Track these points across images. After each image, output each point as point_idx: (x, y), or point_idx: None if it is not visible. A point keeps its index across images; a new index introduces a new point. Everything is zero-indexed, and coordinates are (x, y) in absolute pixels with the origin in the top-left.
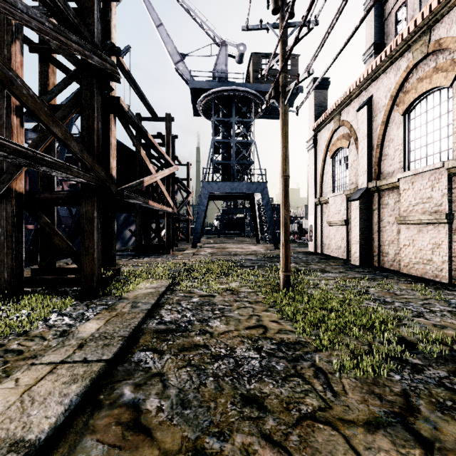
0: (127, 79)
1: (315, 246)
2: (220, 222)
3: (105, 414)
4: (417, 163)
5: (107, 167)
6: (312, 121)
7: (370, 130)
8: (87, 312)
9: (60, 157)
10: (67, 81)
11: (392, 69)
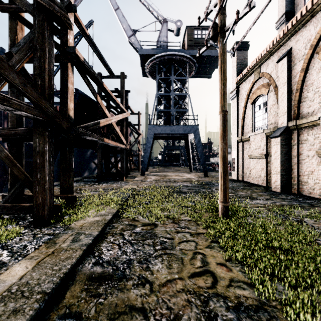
0: (88, 43)
1: (237, 174)
2: (162, 156)
3: None
4: None
5: (65, 108)
6: (235, 76)
7: (289, 77)
8: (30, 244)
9: None
10: (31, 35)
11: (313, 22)
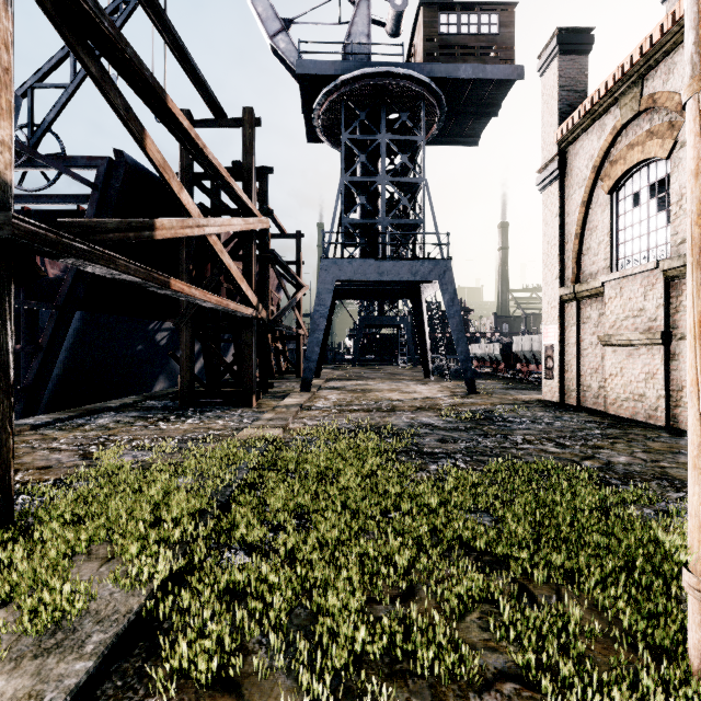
0: None
1: (561, 389)
2: (356, 341)
3: None
4: None
5: None
6: (553, 124)
7: None
8: None
9: None
10: None
11: None
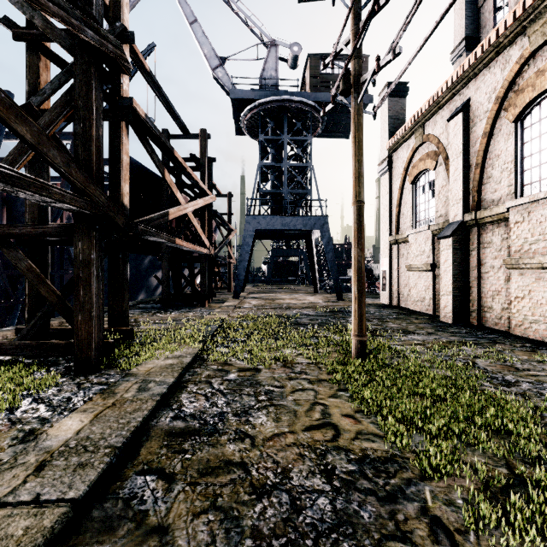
0: (149, 83)
1: (389, 296)
2: (269, 267)
3: None
4: (535, 186)
5: (116, 193)
6: (386, 138)
7: (466, 144)
8: (76, 396)
9: (64, 183)
10: (63, 78)
11: (499, 62)
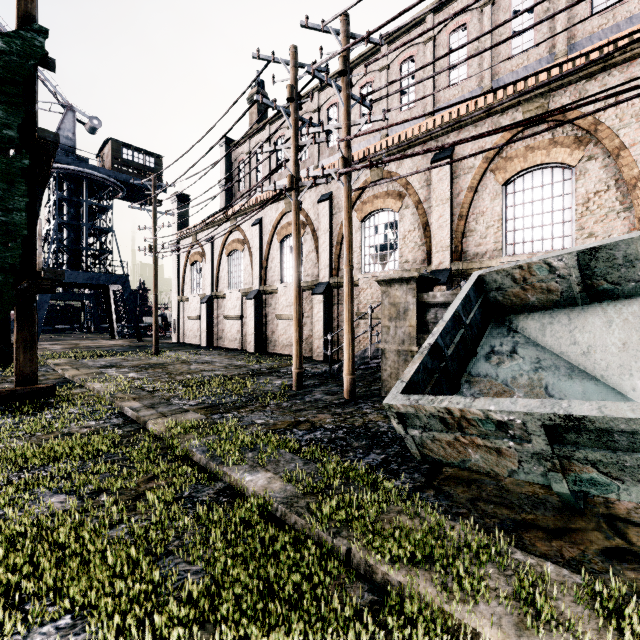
0: None
1: (178, 337)
2: None
3: (110, 372)
4: (234, 286)
5: None
6: (176, 228)
7: (213, 257)
8: (41, 369)
9: None
10: None
11: (223, 227)
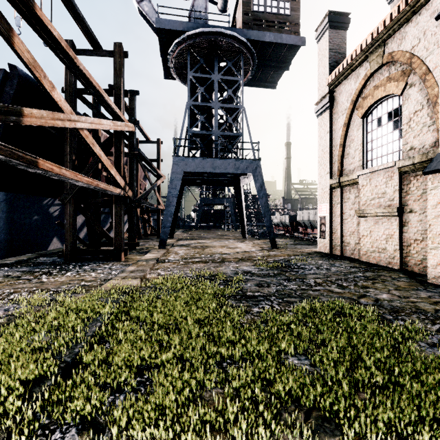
0: None
1: (330, 245)
2: (198, 214)
3: None
4: None
5: None
6: (325, 73)
7: None
8: None
9: None
10: None
11: None
